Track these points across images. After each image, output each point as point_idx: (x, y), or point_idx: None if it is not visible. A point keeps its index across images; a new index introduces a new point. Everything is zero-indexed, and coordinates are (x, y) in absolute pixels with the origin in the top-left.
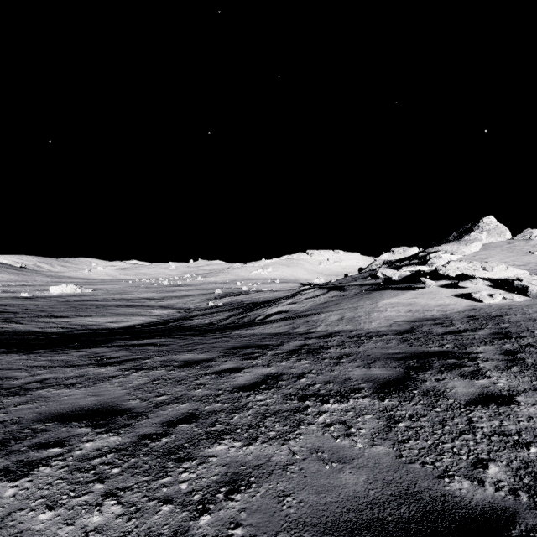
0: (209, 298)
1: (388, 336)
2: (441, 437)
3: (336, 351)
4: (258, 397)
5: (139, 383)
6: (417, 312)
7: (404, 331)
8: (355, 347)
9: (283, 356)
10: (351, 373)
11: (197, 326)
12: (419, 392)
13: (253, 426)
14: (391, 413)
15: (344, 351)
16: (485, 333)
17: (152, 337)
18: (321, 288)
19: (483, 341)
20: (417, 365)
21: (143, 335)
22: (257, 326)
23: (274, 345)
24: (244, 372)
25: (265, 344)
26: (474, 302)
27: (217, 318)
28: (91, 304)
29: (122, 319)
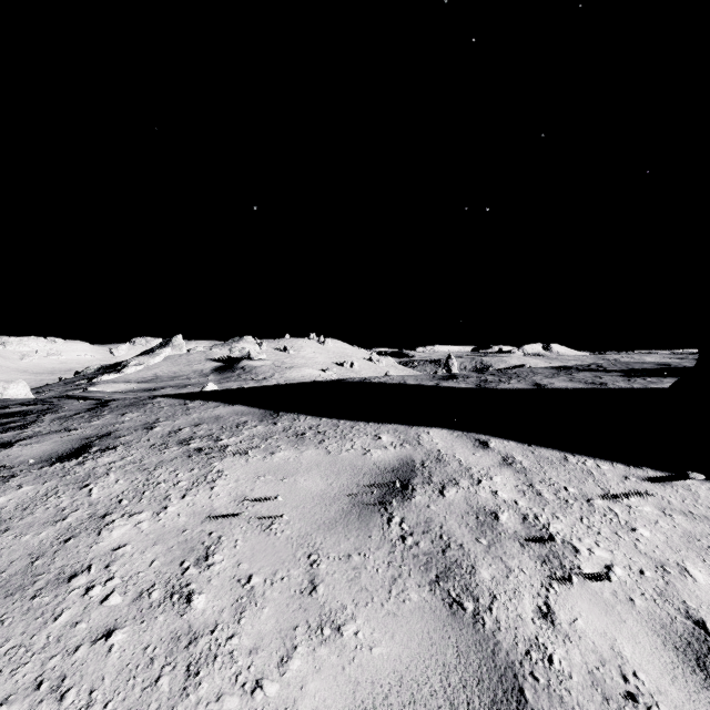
0: None
1: None
2: None
3: None
4: None
5: None
6: None
7: None
8: None
9: None
10: None
11: None
12: None
13: None
14: None
15: None
16: None
17: None
18: (40, 393)
19: None
20: None
21: None
22: None
23: None
24: None
25: None
26: None
27: None
28: None
29: None
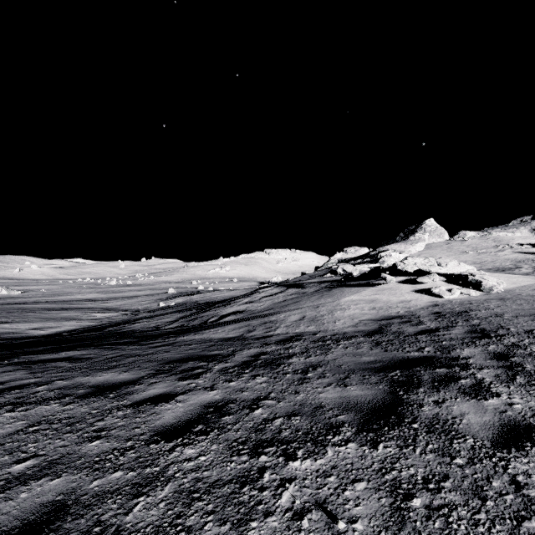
0: (161, 298)
1: (357, 339)
2: (492, 531)
3: (299, 361)
4: (188, 451)
5: (4, 432)
6: (381, 309)
7: (373, 331)
8: (322, 355)
9: (233, 371)
10: (322, 396)
11: (140, 331)
12: (421, 426)
13: (164, 532)
14: (394, 474)
15: (309, 360)
16: (460, 332)
17: (73, 348)
18: (280, 285)
19: (464, 342)
20: (403, 379)
21: (64, 345)
22: (207, 330)
23: (224, 355)
24: (176, 401)
25: (213, 354)
26: (434, 298)
27: (165, 320)
28: (17, 308)
29: (50, 324)
